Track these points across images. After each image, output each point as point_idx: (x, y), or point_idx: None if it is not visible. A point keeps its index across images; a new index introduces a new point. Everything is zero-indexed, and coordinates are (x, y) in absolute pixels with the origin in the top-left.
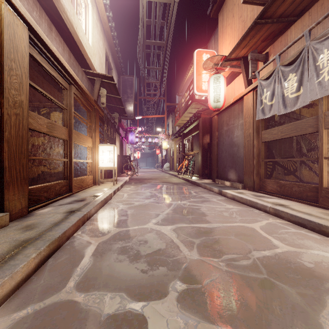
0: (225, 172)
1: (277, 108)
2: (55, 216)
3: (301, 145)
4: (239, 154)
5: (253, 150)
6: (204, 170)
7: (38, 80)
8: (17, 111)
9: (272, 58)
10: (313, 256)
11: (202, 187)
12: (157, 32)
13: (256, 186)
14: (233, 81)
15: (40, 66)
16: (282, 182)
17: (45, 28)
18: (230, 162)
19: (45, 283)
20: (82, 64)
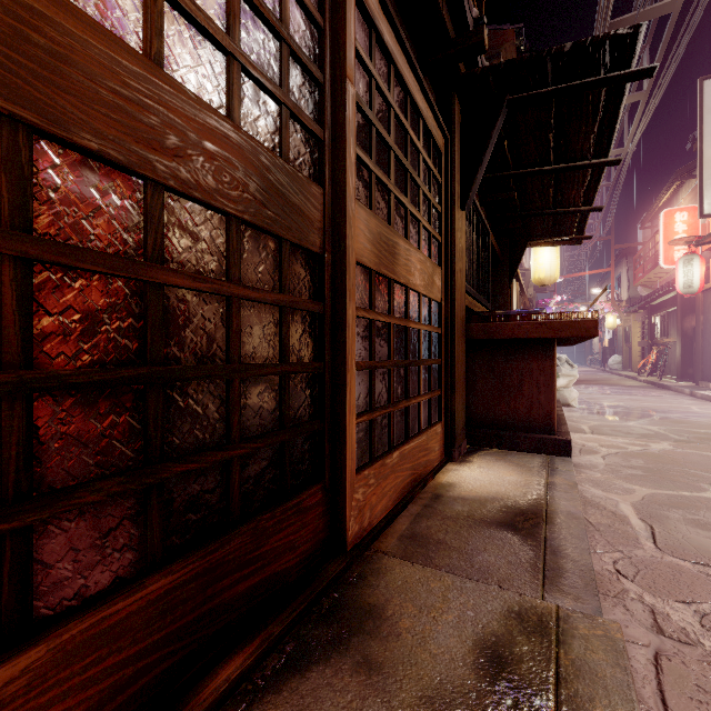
0: None
1: None
2: None
3: None
4: None
5: None
6: (685, 370)
7: None
8: None
9: None
10: None
11: (672, 390)
12: None
13: None
14: None
15: None
16: None
17: None
18: None
19: None
20: None
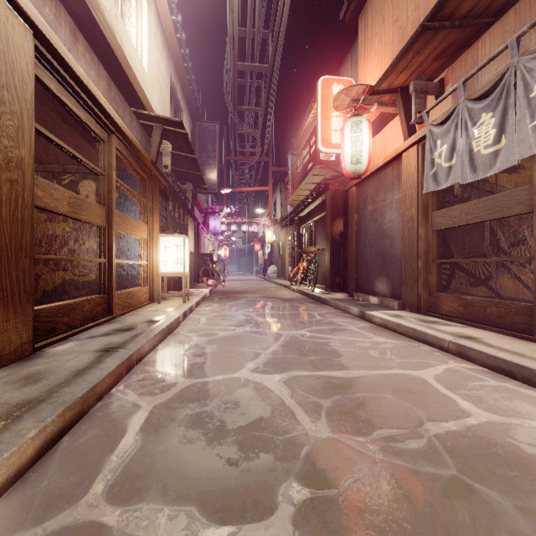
0: (370, 282)
1: (460, 173)
2: (79, 358)
3: (498, 236)
4: (393, 252)
5: (417, 244)
6: (334, 278)
7: (56, 127)
8: (13, 176)
9: (452, 87)
10: (534, 432)
11: (331, 306)
12: (256, 48)
13: (423, 305)
14: (383, 129)
15: (57, 100)
16: (468, 298)
17: (66, 36)
18: (378, 265)
19: (50, 486)
20: (131, 99)
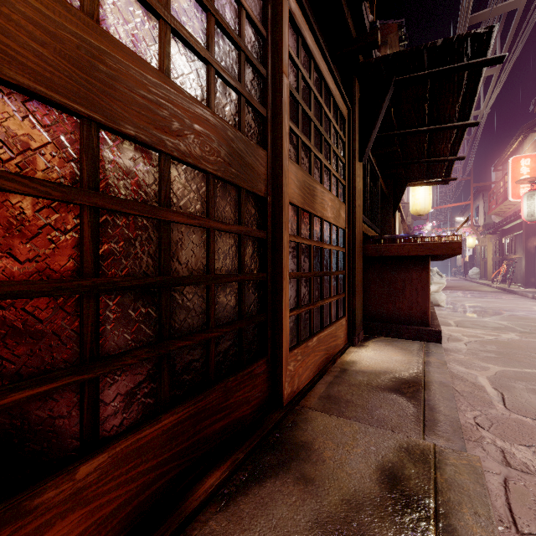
0: None
1: None
2: None
3: None
4: None
5: None
6: (529, 279)
7: None
8: None
9: None
10: None
11: (518, 295)
12: None
13: None
14: None
15: None
16: None
17: None
18: None
19: None
20: None
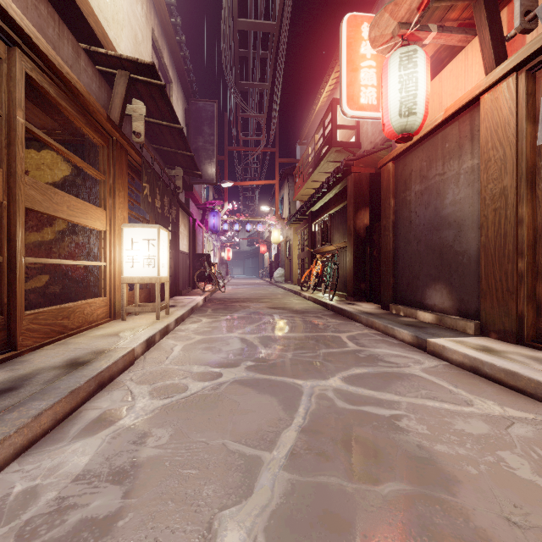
0: (416, 290)
1: None
2: None
3: None
4: (462, 247)
5: (516, 232)
6: (358, 284)
7: None
8: None
9: None
10: None
11: (361, 322)
12: (260, 1)
13: (528, 332)
14: (437, 76)
15: None
16: None
17: None
18: (432, 266)
19: None
20: (78, 28)
